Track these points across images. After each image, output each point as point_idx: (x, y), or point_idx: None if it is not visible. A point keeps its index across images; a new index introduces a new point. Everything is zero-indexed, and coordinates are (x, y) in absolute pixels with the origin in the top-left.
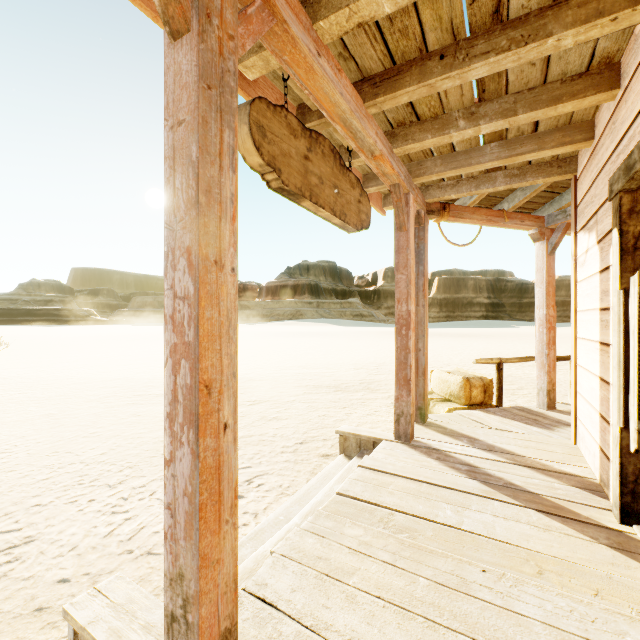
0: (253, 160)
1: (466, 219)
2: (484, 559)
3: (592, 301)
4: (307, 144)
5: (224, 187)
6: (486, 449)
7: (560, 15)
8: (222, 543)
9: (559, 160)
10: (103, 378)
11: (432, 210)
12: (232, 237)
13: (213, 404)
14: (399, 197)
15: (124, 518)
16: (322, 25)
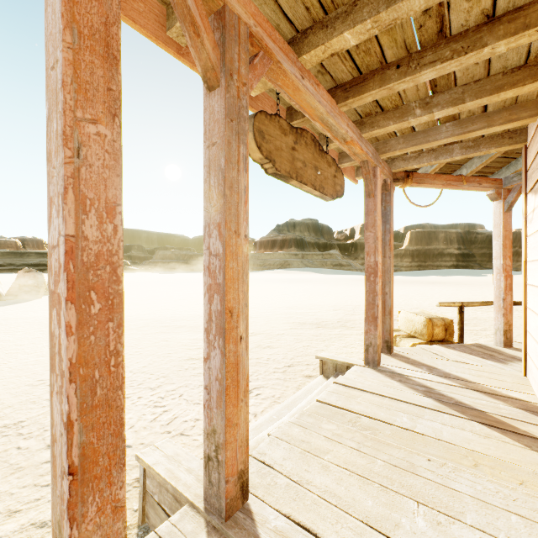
0: (255, 156)
1: (427, 184)
2: (430, 452)
3: (537, 253)
4: (294, 138)
5: (240, 183)
6: (442, 376)
7: (493, 29)
8: (239, 413)
9: (510, 132)
10: (139, 313)
11: (397, 178)
12: (245, 215)
13: (234, 323)
14: (367, 171)
15: (163, 410)
16: (305, 57)
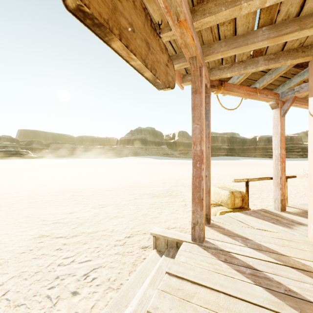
0: None
1: (234, 92)
2: None
3: None
4: None
5: None
6: (257, 249)
7: None
8: None
9: (303, 47)
10: (18, 190)
11: (214, 85)
12: None
13: None
14: (196, 67)
15: None
16: None
